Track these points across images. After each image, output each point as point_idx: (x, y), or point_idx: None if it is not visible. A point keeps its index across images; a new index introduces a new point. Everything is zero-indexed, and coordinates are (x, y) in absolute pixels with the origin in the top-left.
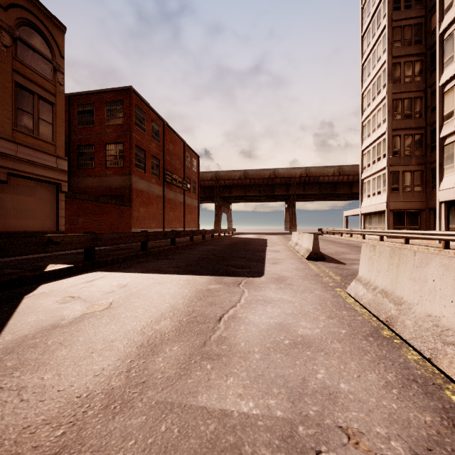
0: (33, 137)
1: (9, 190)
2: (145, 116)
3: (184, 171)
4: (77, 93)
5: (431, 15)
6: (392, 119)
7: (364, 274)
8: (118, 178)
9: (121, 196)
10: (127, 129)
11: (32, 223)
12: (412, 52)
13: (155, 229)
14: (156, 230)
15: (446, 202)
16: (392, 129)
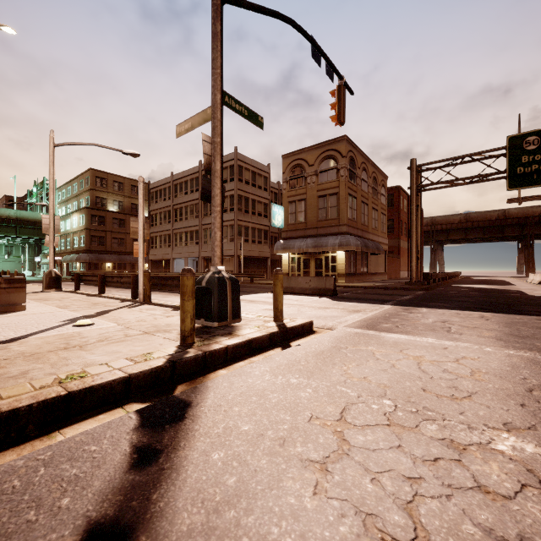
0: (383, 232)
1: (379, 256)
2: (402, 199)
3: None
4: None
5: None
6: None
7: None
8: (389, 241)
9: (391, 252)
10: (396, 211)
11: (381, 269)
12: None
13: (405, 272)
14: (405, 273)
15: None
16: None
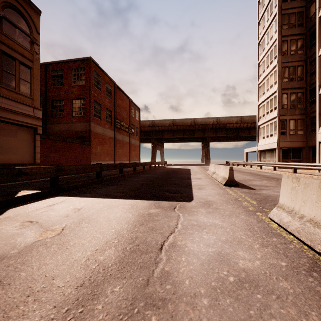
0: (15, 92)
1: None
2: (101, 79)
3: (129, 120)
4: (51, 62)
5: (310, 5)
6: (281, 82)
7: (286, 202)
8: (81, 124)
9: (83, 137)
10: (88, 88)
11: (14, 157)
12: (296, 32)
13: (108, 162)
14: (109, 162)
15: None
16: (281, 88)
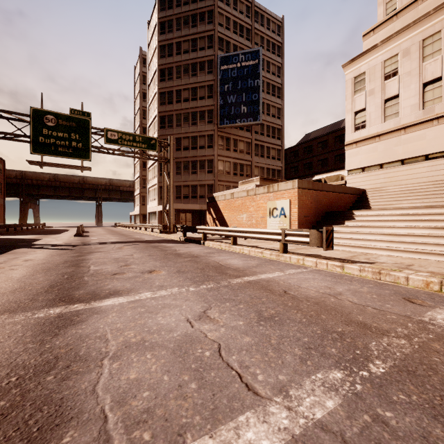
0: None
1: None
2: None
3: None
4: None
5: None
6: (142, 171)
7: None
8: None
9: None
10: None
11: None
12: None
13: None
14: None
15: (149, 213)
16: (142, 175)
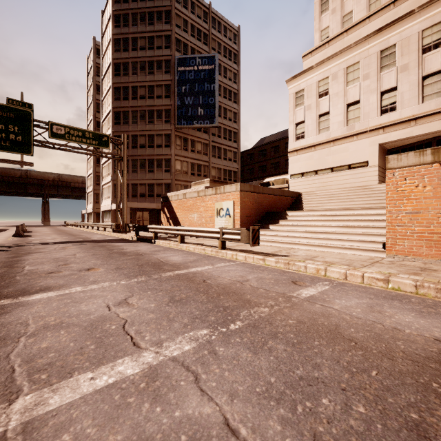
0: None
1: None
2: None
3: None
4: None
5: None
6: (95, 167)
7: None
8: None
9: None
10: None
11: None
12: None
13: None
14: None
15: (103, 211)
16: (95, 171)
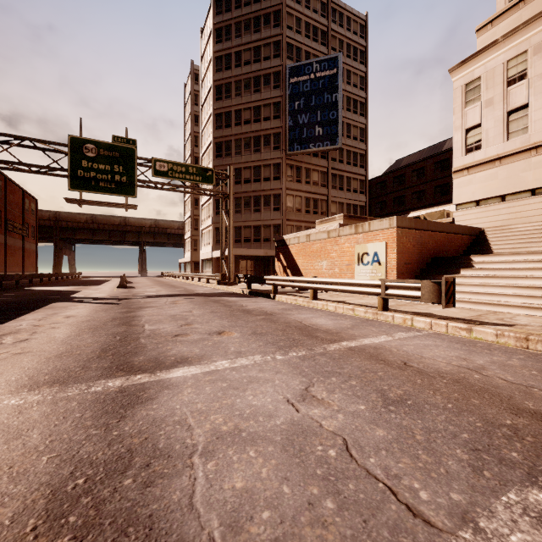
0: None
1: None
2: None
3: (23, 218)
4: None
5: None
6: (193, 209)
7: None
8: None
9: None
10: None
11: None
12: None
13: None
14: None
15: (203, 260)
16: (193, 214)
